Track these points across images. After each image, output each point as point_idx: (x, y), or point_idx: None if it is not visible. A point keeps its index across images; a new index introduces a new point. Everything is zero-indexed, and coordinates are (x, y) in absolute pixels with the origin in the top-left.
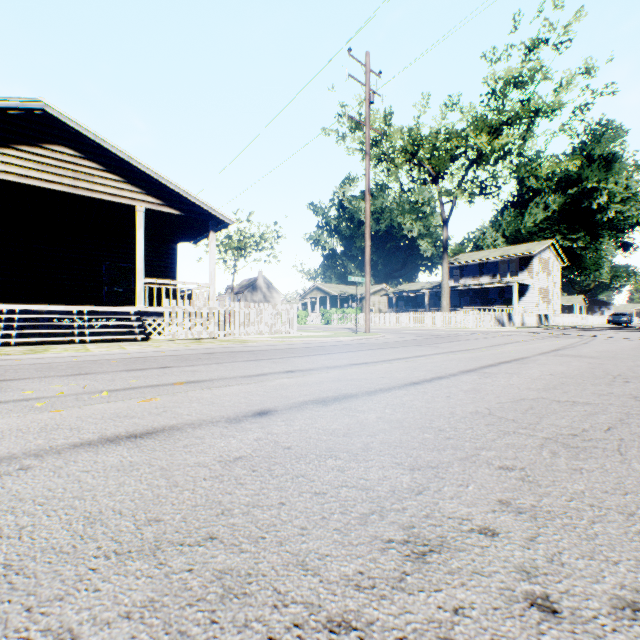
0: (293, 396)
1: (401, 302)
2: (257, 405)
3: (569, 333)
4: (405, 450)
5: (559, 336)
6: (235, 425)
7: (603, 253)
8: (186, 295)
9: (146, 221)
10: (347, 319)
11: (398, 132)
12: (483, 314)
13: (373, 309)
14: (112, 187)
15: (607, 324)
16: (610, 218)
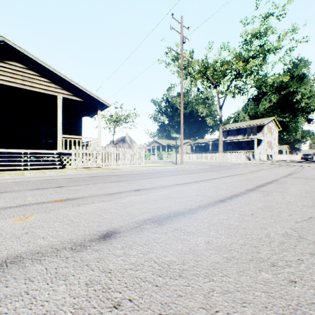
0: (136, 214)
1: (197, 148)
2: (106, 225)
3: (287, 164)
4: (256, 312)
5: (283, 166)
6: (76, 255)
7: (298, 124)
8: (85, 144)
9: (64, 104)
10: (170, 157)
11: (196, 62)
12: (240, 154)
13: (183, 152)
14: (44, 85)
15: (301, 159)
16: (302, 106)
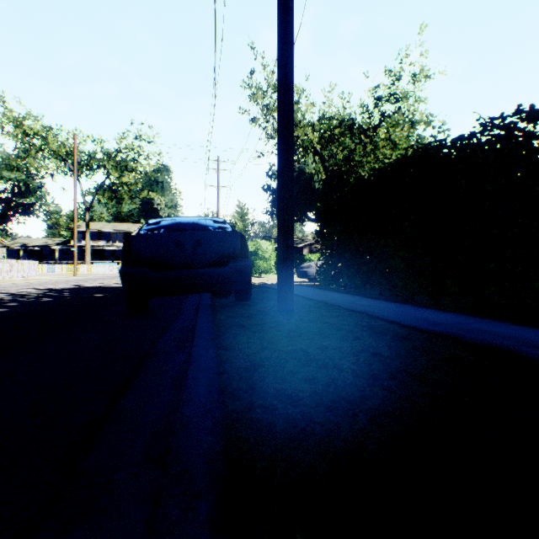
0: None
1: (25, 254)
2: None
3: None
4: None
5: None
6: None
7: None
8: None
9: None
10: None
11: (51, 137)
12: (114, 266)
13: None
14: None
15: None
16: None
